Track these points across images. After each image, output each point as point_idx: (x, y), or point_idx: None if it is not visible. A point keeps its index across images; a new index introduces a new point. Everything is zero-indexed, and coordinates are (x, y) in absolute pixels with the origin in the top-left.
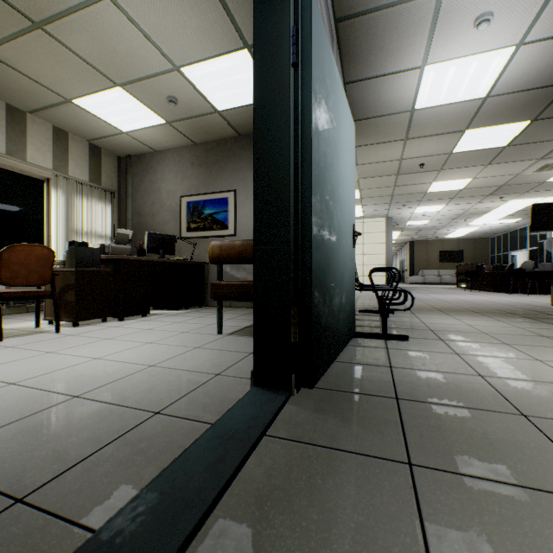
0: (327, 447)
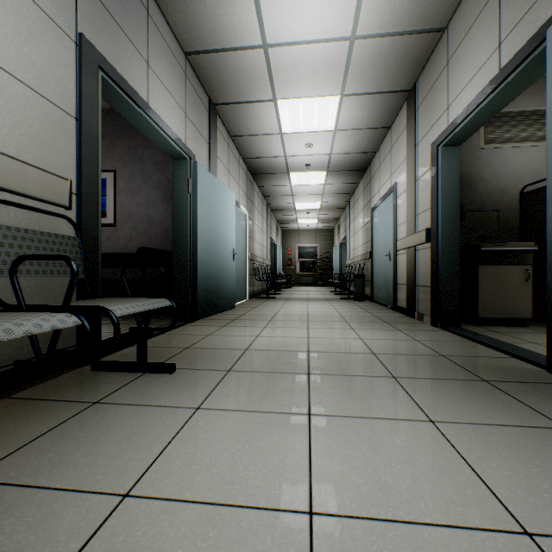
0: (480, 356)
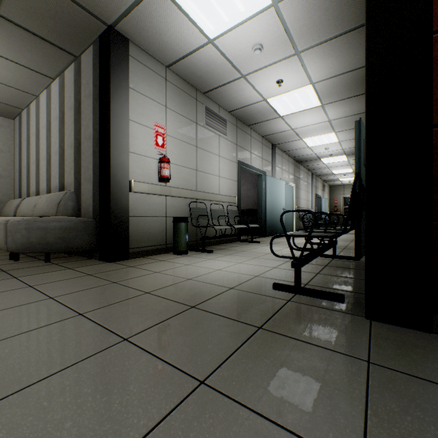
0: None
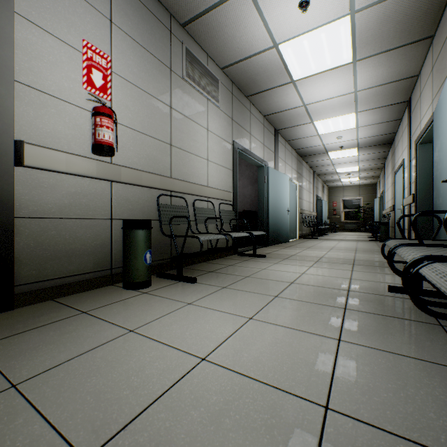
0: None
